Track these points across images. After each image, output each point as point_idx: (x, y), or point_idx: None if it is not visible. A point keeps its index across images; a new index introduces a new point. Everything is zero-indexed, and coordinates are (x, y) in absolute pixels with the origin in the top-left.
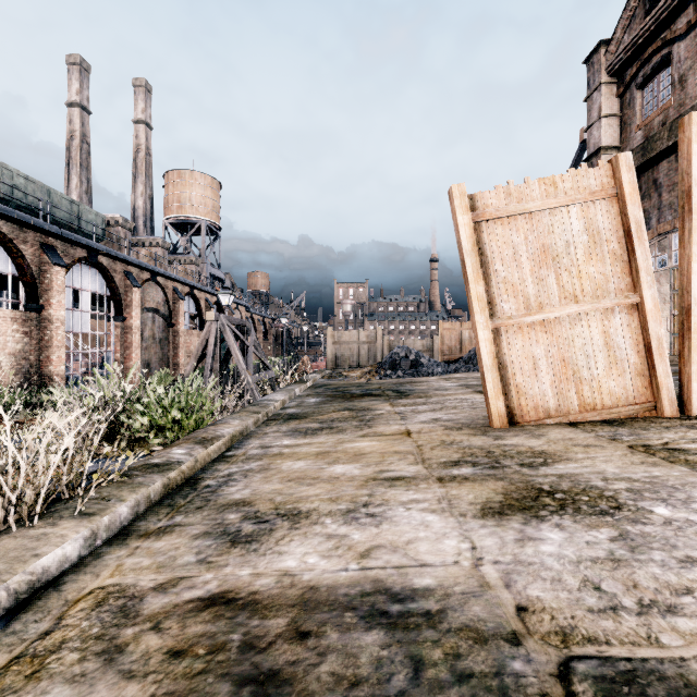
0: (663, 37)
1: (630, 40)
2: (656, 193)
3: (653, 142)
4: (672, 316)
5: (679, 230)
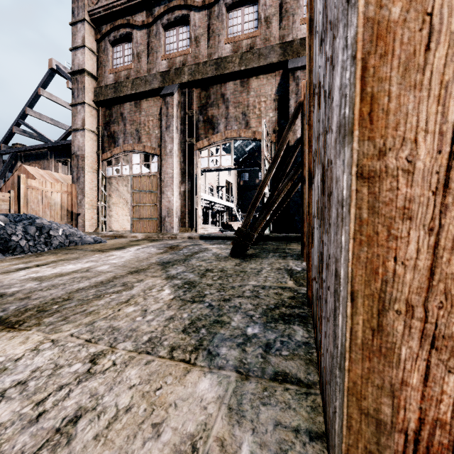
0: (128, 19)
1: (107, 3)
2: (122, 122)
3: (122, 86)
4: (132, 207)
5: (307, 111)
